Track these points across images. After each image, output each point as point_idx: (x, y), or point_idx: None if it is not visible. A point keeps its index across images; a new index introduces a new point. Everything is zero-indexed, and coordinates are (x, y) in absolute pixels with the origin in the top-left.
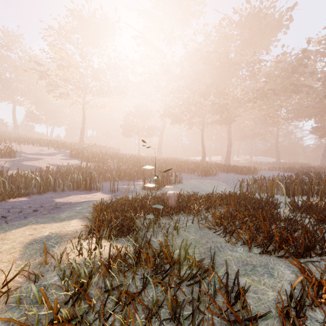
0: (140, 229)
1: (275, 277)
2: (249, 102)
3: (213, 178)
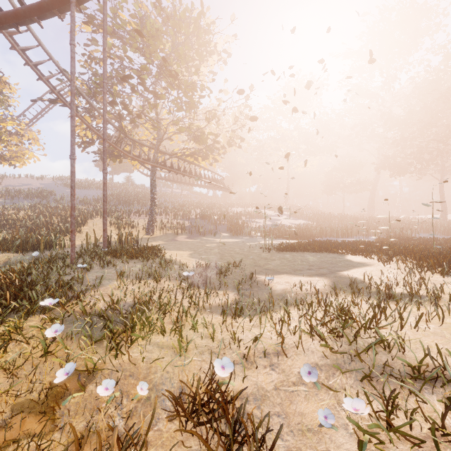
0: None
1: None
2: None
3: None
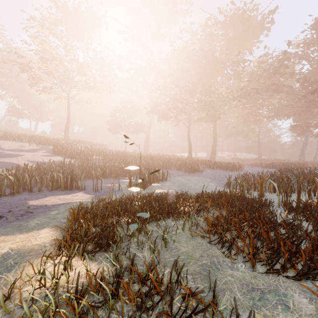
0: (123, 240)
1: (292, 310)
2: (234, 100)
3: (199, 175)
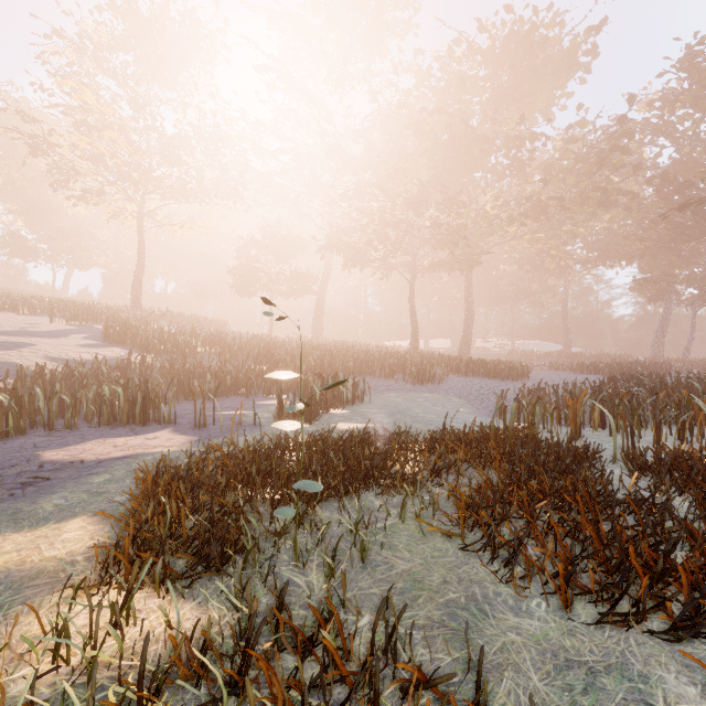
0: (261, 545)
1: None
2: (512, 223)
3: (436, 389)
